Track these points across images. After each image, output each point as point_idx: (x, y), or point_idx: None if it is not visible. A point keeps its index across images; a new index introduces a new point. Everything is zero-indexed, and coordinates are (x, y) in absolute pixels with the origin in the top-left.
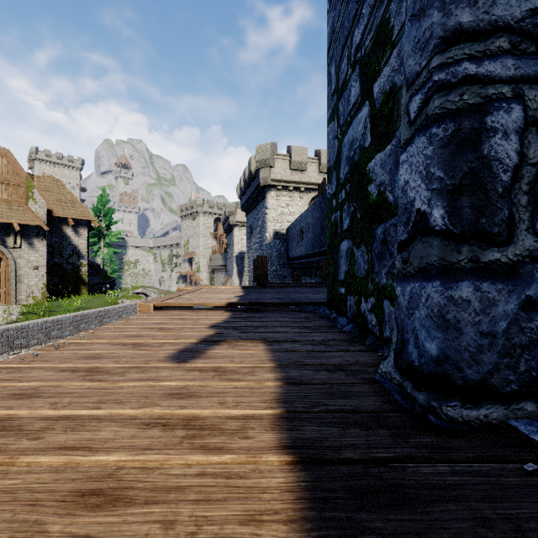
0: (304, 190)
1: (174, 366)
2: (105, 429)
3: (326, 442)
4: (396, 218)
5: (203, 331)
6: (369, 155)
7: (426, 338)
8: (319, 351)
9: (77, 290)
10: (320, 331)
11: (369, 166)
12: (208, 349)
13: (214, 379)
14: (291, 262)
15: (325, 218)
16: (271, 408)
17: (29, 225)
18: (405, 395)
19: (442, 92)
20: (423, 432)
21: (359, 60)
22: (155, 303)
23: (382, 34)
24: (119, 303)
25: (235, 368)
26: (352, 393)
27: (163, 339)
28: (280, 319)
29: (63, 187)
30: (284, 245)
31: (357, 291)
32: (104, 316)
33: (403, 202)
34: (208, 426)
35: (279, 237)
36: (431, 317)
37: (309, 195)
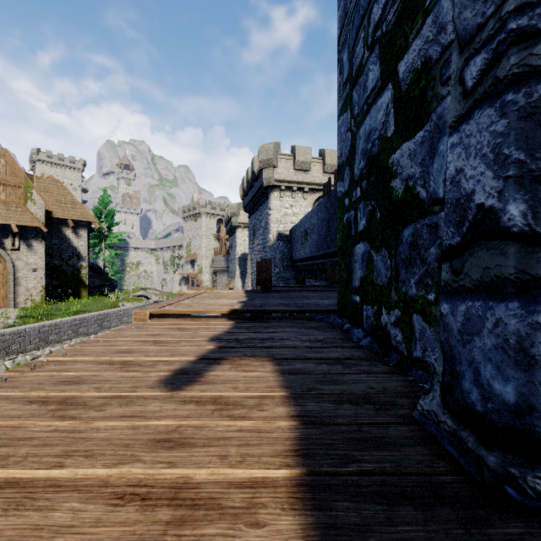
0: (308, 190)
1: (166, 396)
2: (61, 507)
3: (370, 535)
4: (431, 217)
5: (202, 345)
6: (392, 145)
7: (495, 376)
8: (336, 373)
9: (77, 292)
10: (334, 345)
11: (392, 158)
12: (207, 370)
13: (214, 416)
14: (295, 264)
15: (331, 219)
16: (288, 466)
17: (28, 227)
18: (464, 450)
19: (523, 44)
20: (502, 514)
21: (379, 39)
22: (151, 311)
23: (411, 3)
24: (120, 306)
25: (239, 399)
26: (389, 440)
27: (157, 355)
28: (288, 330)
29: (63, 188)
30: (288, 247)
31: (376, 300)
32: (104, 320)
33: (454, 196)
34: (204, 501)
35: (283, 238)
36: (504, 349)
37: (313, 196)
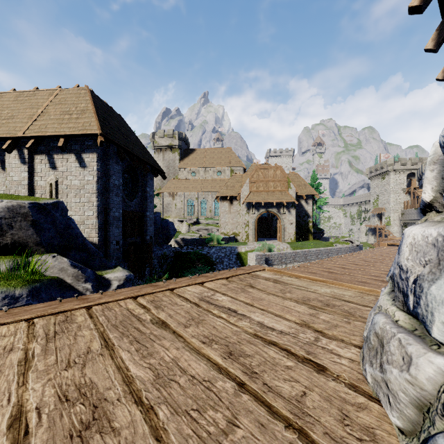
0: None
1: None
2: None
3: None
4: None
5: None
6: None
7: None
8: None
9: (307, 236)
10: None
11: None
12: None
13: None
14: None
15: None
16: None
17: (288, 202)
18: None
19: None
20: None
21: None
22: (388, 243)
23: None
24: (334, 246)
25: None
26: None
27: None
28: None
29: (299, 177)
30: None
31: None
32: (329, 252)
33: None
34: None
35: None
36: None
37: None
